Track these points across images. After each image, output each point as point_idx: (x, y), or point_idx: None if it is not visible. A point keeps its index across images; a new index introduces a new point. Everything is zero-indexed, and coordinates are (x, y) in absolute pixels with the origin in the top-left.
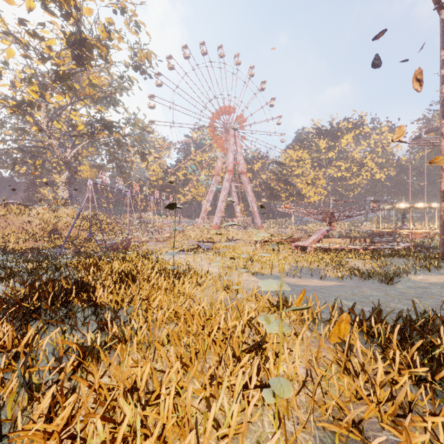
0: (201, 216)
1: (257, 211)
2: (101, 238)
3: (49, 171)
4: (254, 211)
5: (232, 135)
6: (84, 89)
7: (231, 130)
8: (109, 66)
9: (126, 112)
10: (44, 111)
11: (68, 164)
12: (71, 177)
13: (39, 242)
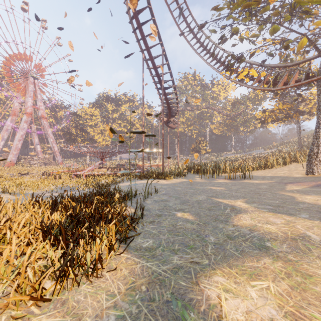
0: None
1: (57, 151)
2: None
3: None
4: (55, 150)
5: (31, 82)
6: None
7: (30, 77)
8: None
9: None
10: None
11: None
12: None
13: None
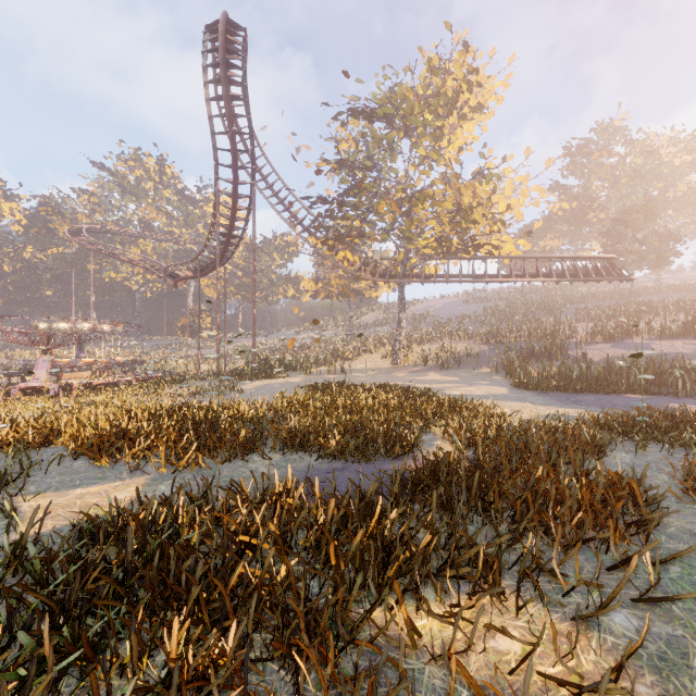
0: None
1: None
2: None
3: None
4: None
5: None
6: None
7: None
8: None
9: None
10: None
11: None
12: None
13: None
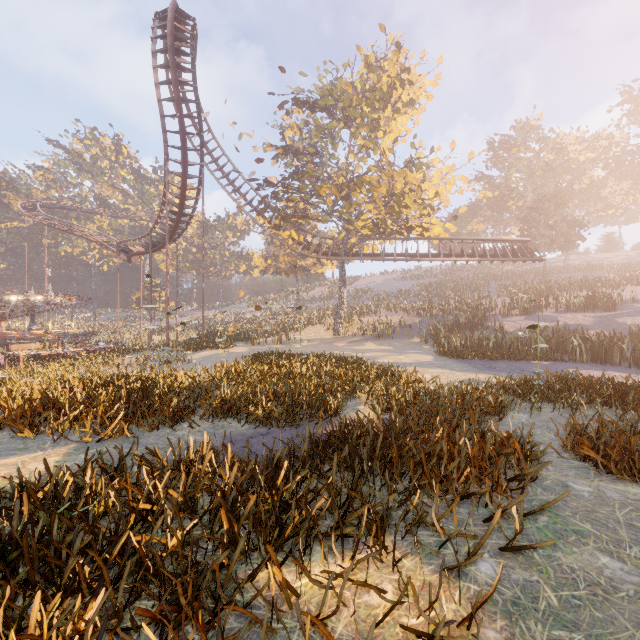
0: None
1: None
2: None
3: None
4: None
5: None
6: None
7: None
8: None
9: None
10: None
11: None
12: None
13: None
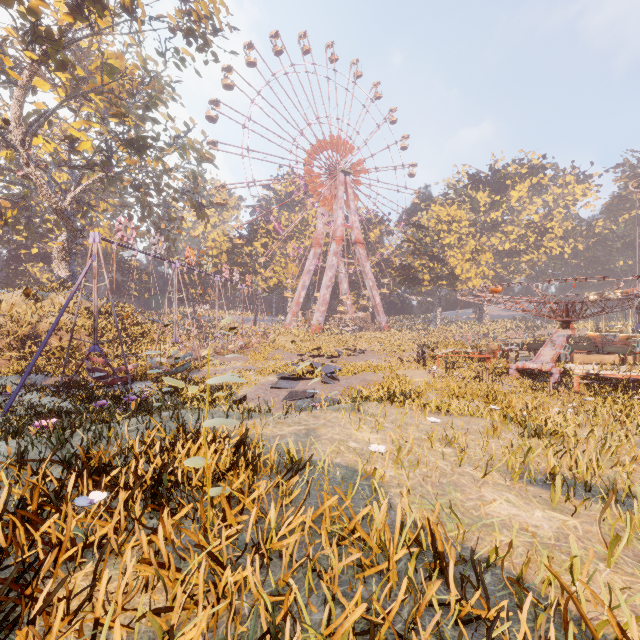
0: (292, 311)
1: (380, 304)
2: (125, 351)
3: (41, 235)
4: (375, 303)
5: (341, 182)
6: (96, 82)
7: (340, 174)
8: (139, 24)
9: (171, 127)
10: (16, 113)
11: (64, 215)
12: (71, 240)
13: (0, 360)
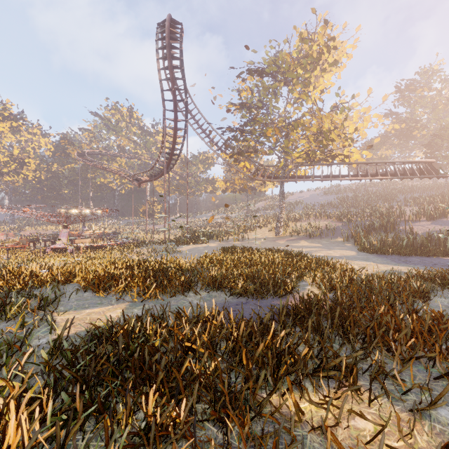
0: None
1: None
2: None
3: None
4: None
5: None
6: None
7: None
8: None
9: None
10: None
11: None
12: None
13: None
